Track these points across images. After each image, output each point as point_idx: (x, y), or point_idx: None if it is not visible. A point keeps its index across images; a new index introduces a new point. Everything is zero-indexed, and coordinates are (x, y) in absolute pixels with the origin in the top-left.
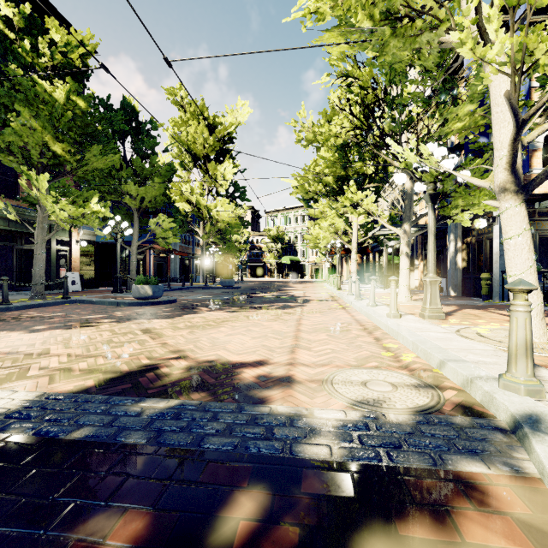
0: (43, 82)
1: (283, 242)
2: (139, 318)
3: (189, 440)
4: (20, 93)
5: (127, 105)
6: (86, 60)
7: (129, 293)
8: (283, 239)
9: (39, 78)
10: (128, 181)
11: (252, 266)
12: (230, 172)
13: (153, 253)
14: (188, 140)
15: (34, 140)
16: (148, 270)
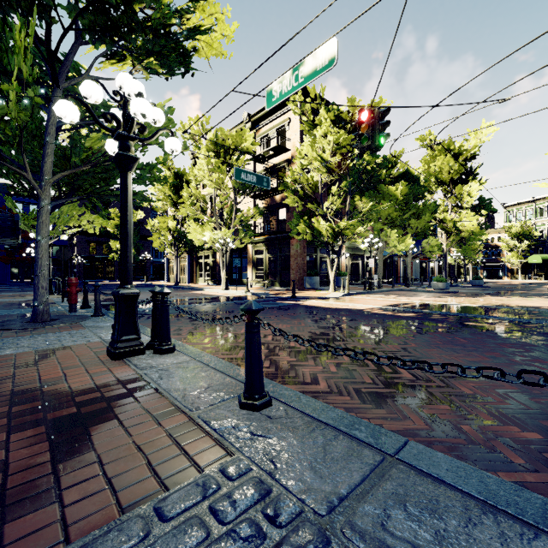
0: (392, 188)
1: (531, 239)
2: (458, 296)
3: (537, 310)
4: (380, 194)
5: (407, 171)
6: (397, 161)
7: (414, 287)
8: (531, 235)
9: (386, 183)
10: (411, 219)
11: (485, 266)
12: (476, 190)
13: (403, 259)
14: (436, 172)
15: (384, 214)
16: (399, 272)
